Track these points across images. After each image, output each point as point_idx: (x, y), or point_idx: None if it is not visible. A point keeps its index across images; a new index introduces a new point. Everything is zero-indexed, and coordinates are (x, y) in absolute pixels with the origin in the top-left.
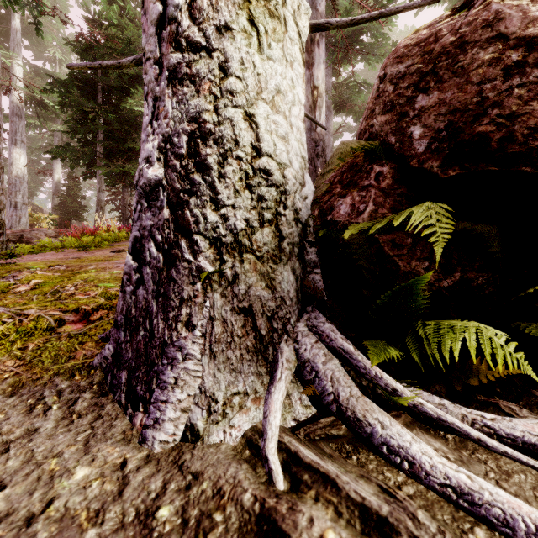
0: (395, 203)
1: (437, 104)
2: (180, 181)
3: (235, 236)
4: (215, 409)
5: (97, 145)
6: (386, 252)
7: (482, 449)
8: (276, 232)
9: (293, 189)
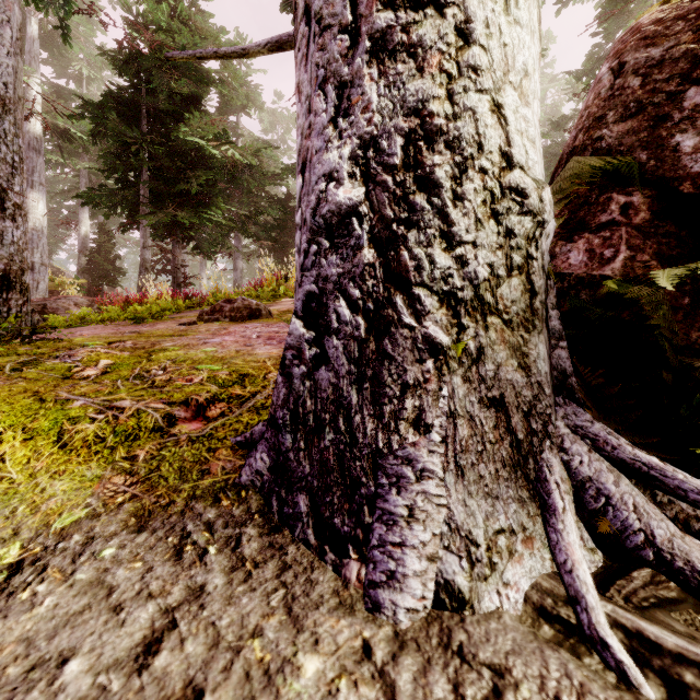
0: (660, 247)
1: None
2: (393, 206)
3: (476, 290)
4: (478, 557)
5: (140, 187)
6: (650, 318)
7: None
8: (526, 284)
9: (550, 220)
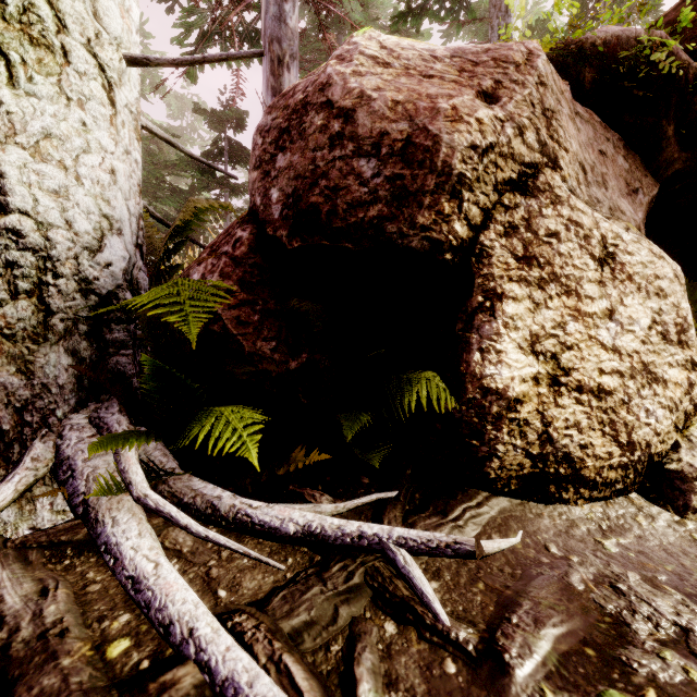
0: (245, 275)
1: (289, 167)
2: None
3: None
4: None
5: None
6: (230, 330)
7: (236, 539)
8: (40, 305)
9: (67, 255)
